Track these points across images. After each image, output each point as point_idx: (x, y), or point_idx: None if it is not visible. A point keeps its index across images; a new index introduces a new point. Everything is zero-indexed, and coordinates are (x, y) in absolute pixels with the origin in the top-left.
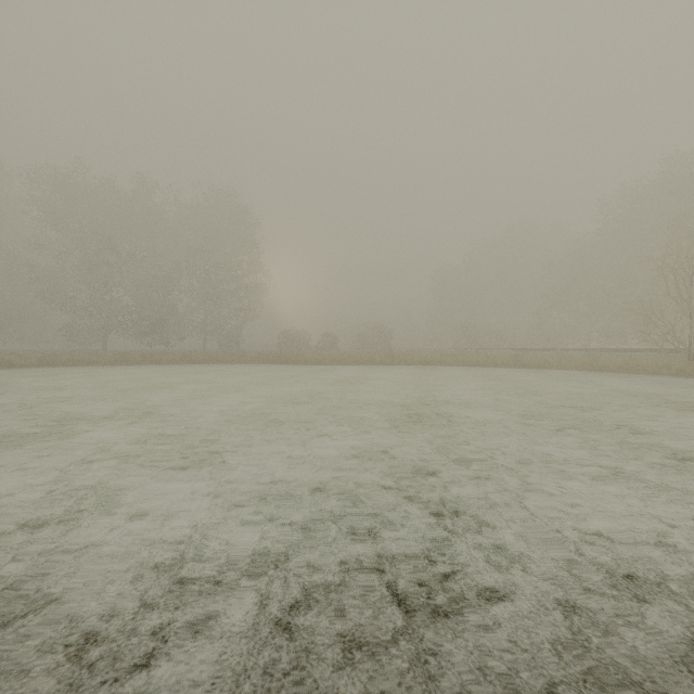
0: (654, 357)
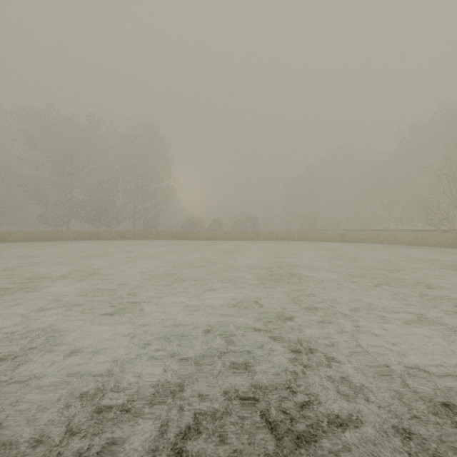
0: (434, 235)
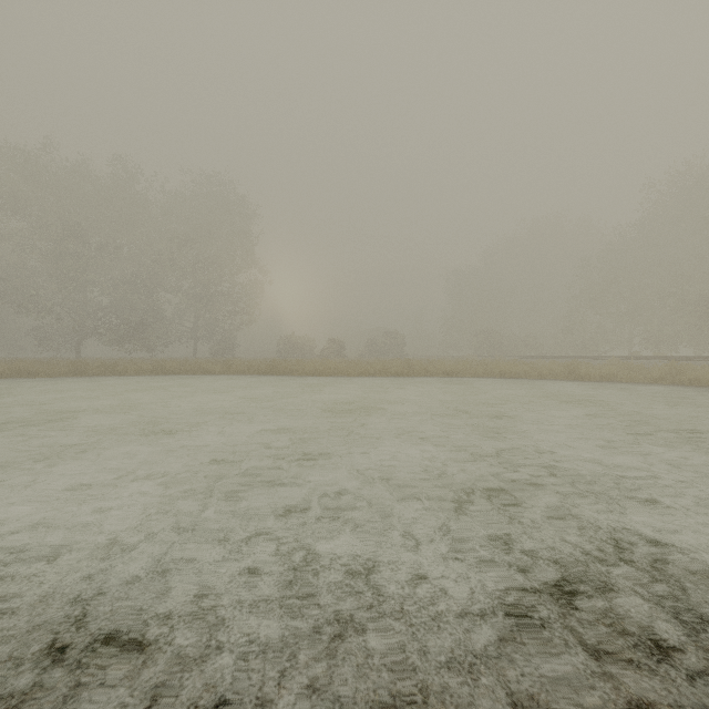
0: None
